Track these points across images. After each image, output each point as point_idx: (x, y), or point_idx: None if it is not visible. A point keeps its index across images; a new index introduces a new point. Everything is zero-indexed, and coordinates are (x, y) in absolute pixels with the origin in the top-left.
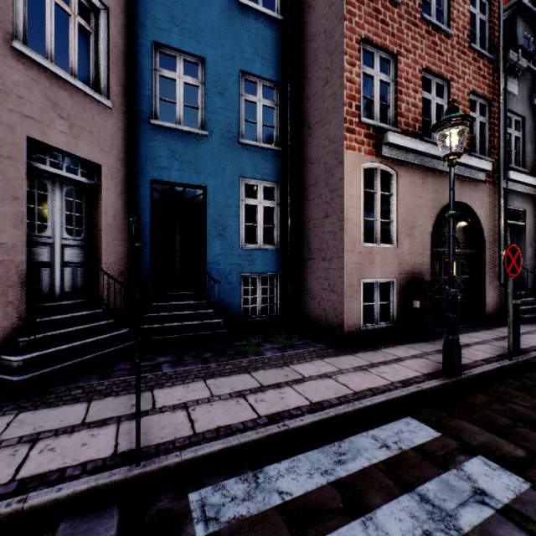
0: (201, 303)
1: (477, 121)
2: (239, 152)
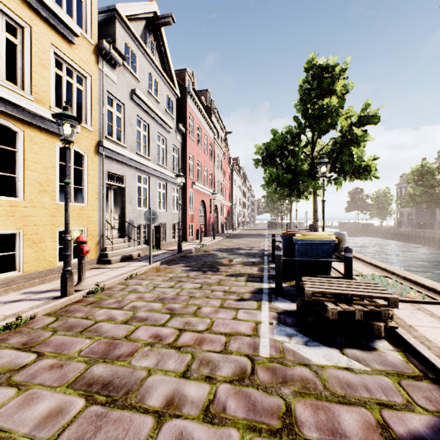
0: None
1: None
2: None
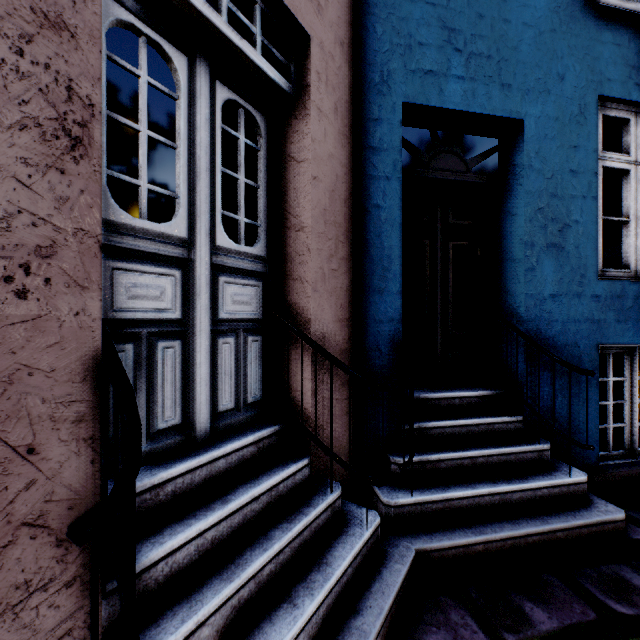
0: (510, 422)
1: None
2: (595, 32)
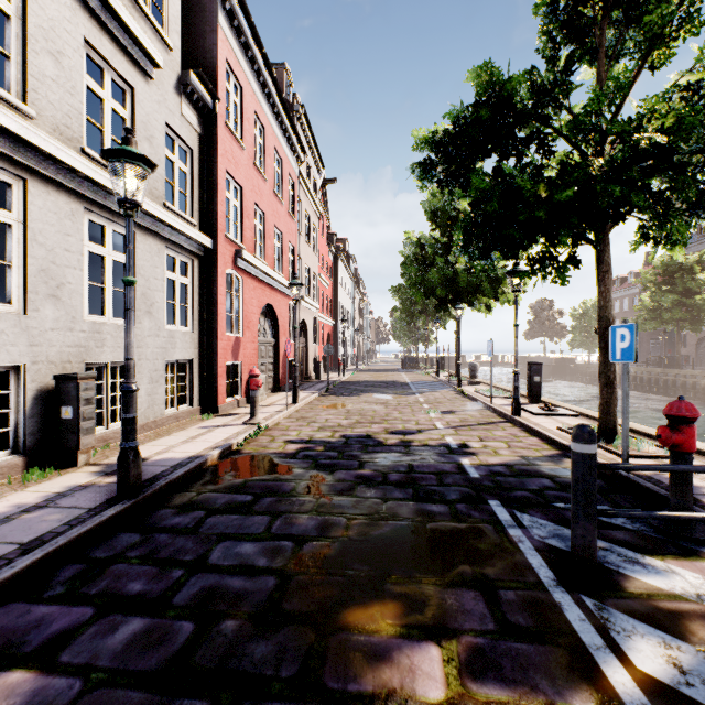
0: None
1: None
2: None
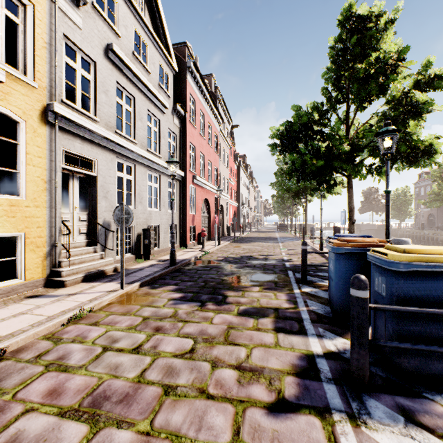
0: None
1: None
2: None
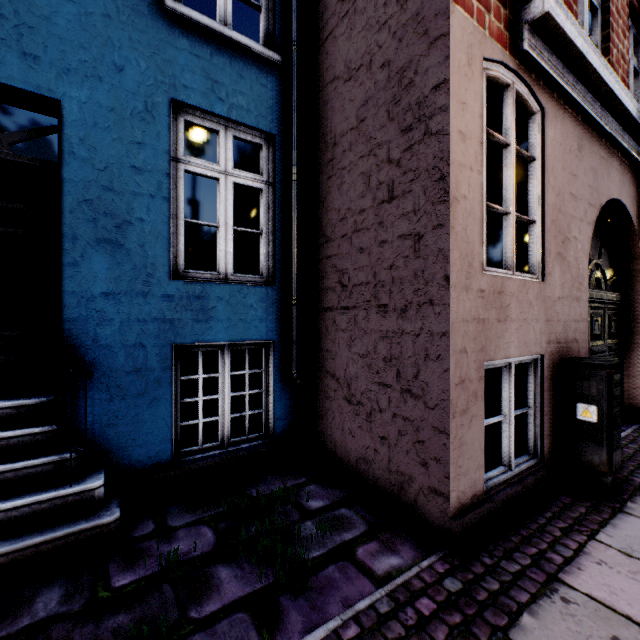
0: (41, 433)
1: (631, 63)
2: (168, 35)
